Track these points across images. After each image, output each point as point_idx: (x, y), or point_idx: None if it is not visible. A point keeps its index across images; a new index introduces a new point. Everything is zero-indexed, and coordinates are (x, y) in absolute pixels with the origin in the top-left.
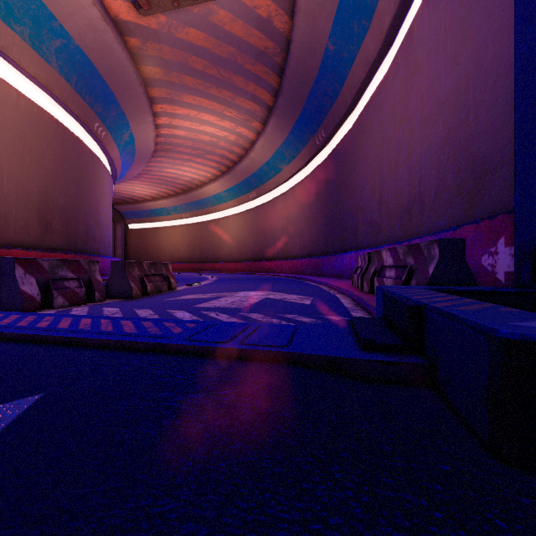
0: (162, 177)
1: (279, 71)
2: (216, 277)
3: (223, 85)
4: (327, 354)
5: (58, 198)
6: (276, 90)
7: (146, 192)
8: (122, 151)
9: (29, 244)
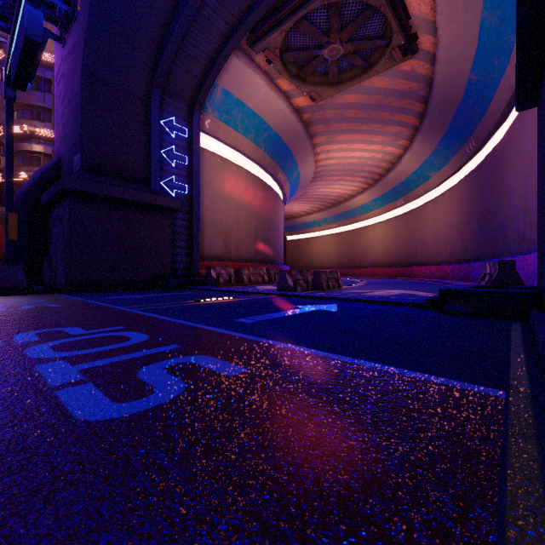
0: (315, 196)
1: (423, 100)
2: (365, 281)
3: (371, 121)
4: (413, 302)
5: (261, 229)
6: (422, 114)
7: (301, 209)
8: (291, 185)
9: (250, 259)
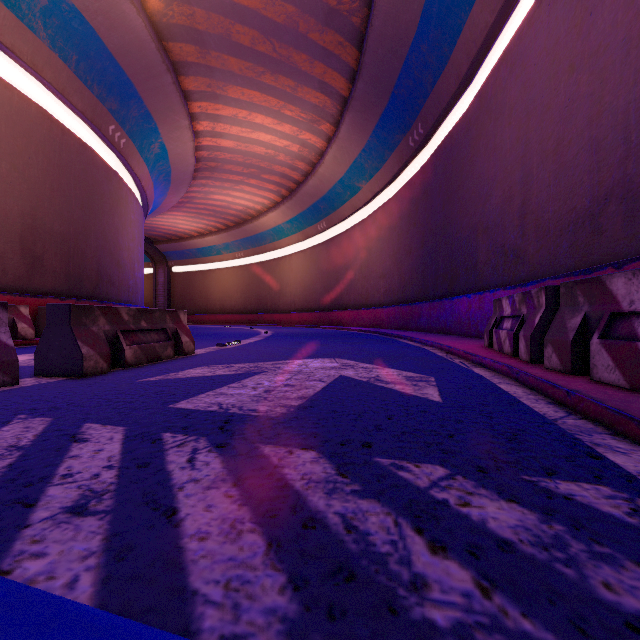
0: (208, 207)
1: (357, 40)
2: (272, 332)
3: (280, 69)
4: None
5: (53, 223)
6: (354, 72)
7: (191, 226)
8: (152, 168)
9: (6, 286)
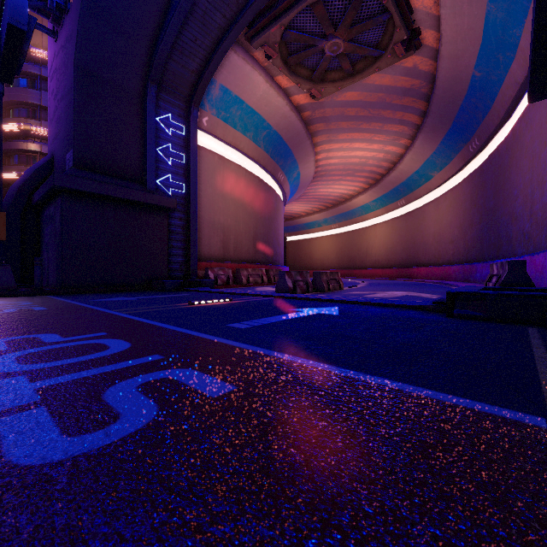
0: (315, 196)
1: (426, 98)
2: (366, 282)
3: (372, 120)
4: (418, 304)
5: (261, 229)
6: (424, 112)
7: (301, 209)
8: (291, 185)
9: (250, 260)
